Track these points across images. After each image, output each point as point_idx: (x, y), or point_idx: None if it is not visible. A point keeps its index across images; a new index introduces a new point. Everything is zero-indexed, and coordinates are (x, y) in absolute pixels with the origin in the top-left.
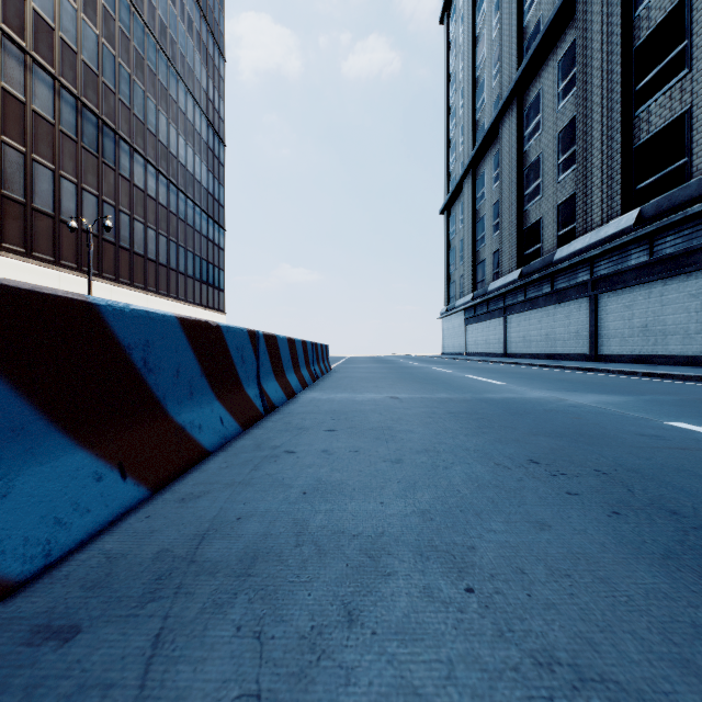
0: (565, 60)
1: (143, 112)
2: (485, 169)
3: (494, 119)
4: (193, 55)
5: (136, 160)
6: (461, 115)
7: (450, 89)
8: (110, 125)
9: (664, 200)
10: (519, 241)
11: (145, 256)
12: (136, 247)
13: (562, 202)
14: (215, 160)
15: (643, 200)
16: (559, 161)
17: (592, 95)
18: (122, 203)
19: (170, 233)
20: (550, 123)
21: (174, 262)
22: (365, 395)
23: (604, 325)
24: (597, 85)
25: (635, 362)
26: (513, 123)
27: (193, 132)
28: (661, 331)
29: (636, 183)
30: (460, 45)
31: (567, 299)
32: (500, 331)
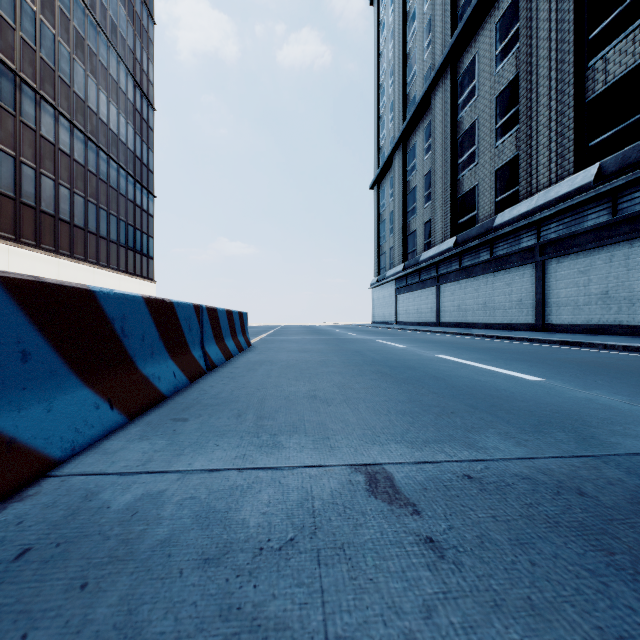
0: (504, 21)
1: (53, 57)
2: (416, 141)
3: (427, 88)
4: (117, 9)
5: (44, 109)
6: (391, 92)
7: (380, 68)
8: (7, 63)
9: (631, 151)
10: (453, 210)
11: (56, 215)
12: (44, 205)
13: (500, 167)
14: (143, 123)
15: (598, 156)
16: (497, 125)
17: (538, 50)
18: (24, 154)
19: (88, 193)
20: (486, 87)
21: (94, 225)
22: (284, 460)
23: (554, 292)
24: (544, 37)
25: (593, 332)
26: (447, 91)
27: (117, 90)
28: (627, 298)
29: (590, 139)
30: (390, 24)
31: (509, 266)
32: (433, 300)
